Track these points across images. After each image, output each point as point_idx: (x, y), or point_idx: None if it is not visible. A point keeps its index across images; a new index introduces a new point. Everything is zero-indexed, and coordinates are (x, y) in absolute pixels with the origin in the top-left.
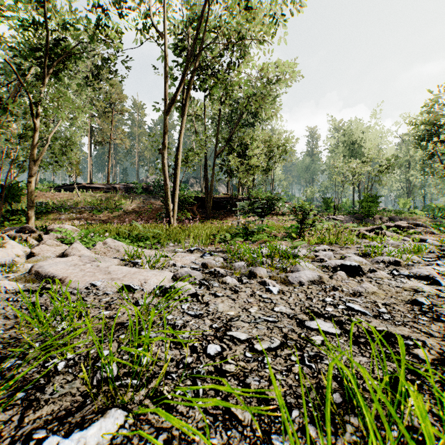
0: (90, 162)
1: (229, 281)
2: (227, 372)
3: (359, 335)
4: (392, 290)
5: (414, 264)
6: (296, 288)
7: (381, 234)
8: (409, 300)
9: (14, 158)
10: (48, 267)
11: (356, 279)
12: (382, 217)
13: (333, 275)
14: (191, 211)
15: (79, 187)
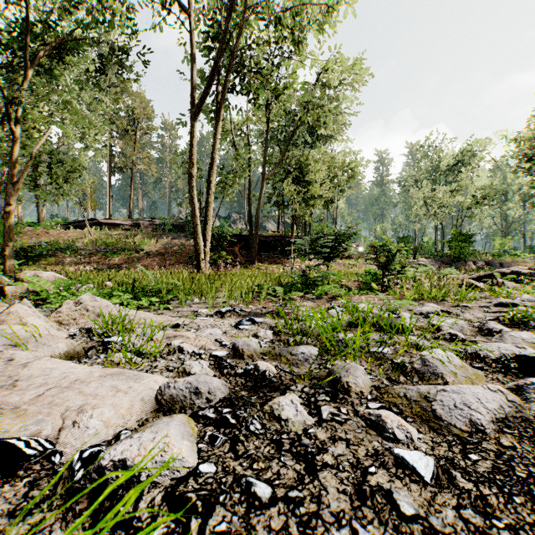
0: (109, 193)
1: (287, 415)
2: None
3: None
4: None
5: None
6: (472, 449)
7: (496, 284)
8: None
9: (1, 185)
10: None
11: None
12: (476, 261)
13: (526, 391)
14: (232, 252)
15: (94, 223)
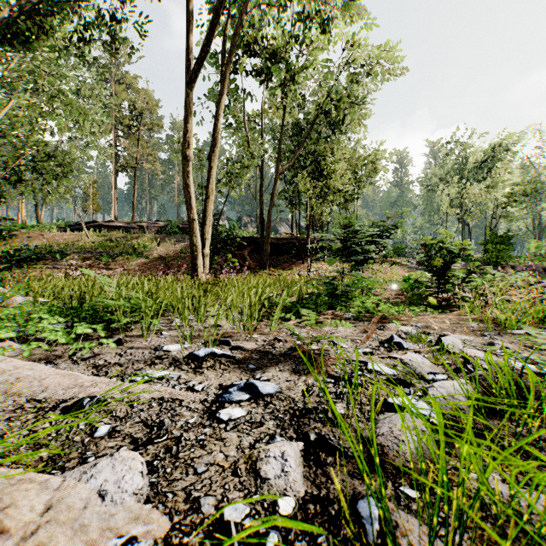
0: (114, 195)
1: None
2: None
3: None
4: None
5: None
6: None
7: None
8: None
9: None
10: None
11: None
12: (514, 266)
13: None
14: (241, 256)
15: (95, 226)
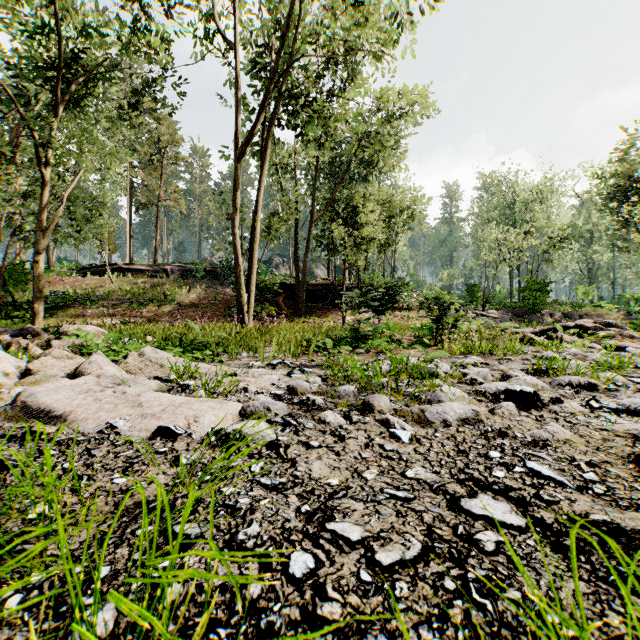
0: (129, 233)
1: (330, 420)
2: (326, 620)
3: (560, 530)
4: (595, 436)
5: (619, 388)
6: (439, 432)
7: (556, 339)
8: (630, 455)
9: (16, 227)
10: (43, 395)
11: (532, 414)
12: (553, 313)
13: (495, 408)
14: (275, 303)
15: (114, 269)
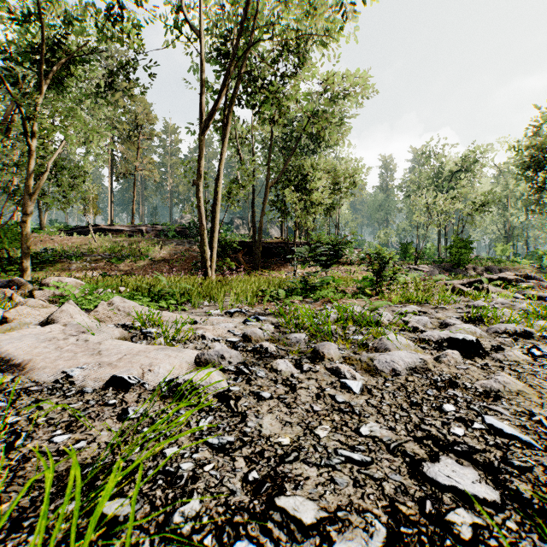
0: (110, 199)
1: (281, 368)
2: None
3: (542, 507)
4: (545, 387)
5: None
6: (389, 382)
7: (482, 290)
8: None
9: (10, 193)
10: (7, 343)
11: (476, 362)
12: (476, 267)
13: (441, 357)
14: (235, 259)
15: (96, 229)
